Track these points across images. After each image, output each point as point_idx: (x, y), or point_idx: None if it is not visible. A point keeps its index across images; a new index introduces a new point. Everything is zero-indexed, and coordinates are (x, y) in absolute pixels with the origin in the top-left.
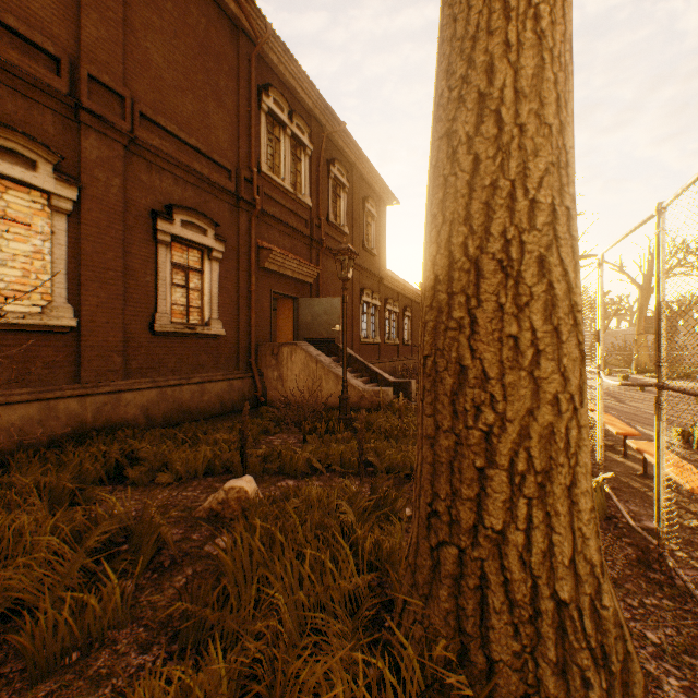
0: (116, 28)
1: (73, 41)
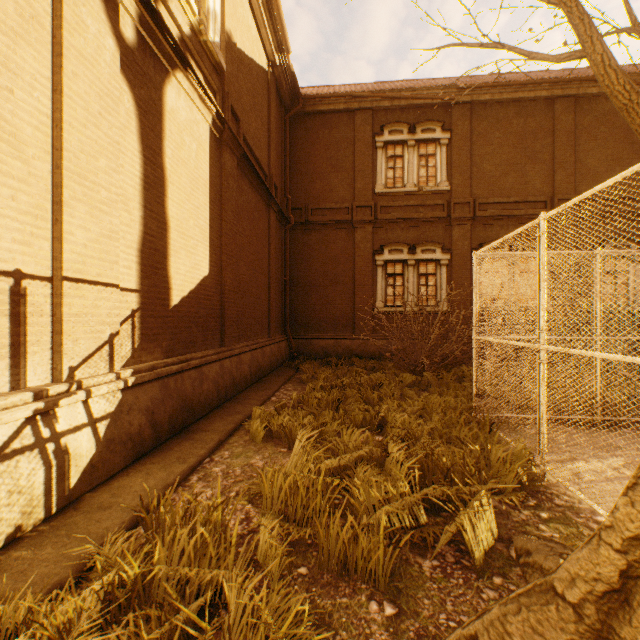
0: (569, 168)
1: (550, 189)
